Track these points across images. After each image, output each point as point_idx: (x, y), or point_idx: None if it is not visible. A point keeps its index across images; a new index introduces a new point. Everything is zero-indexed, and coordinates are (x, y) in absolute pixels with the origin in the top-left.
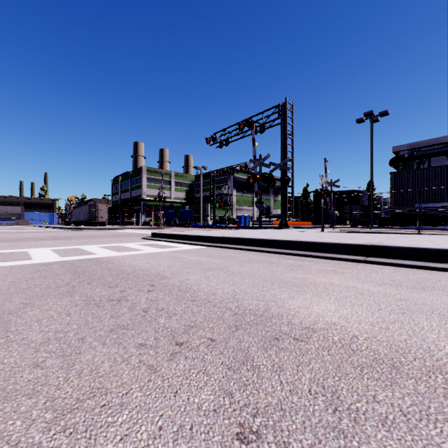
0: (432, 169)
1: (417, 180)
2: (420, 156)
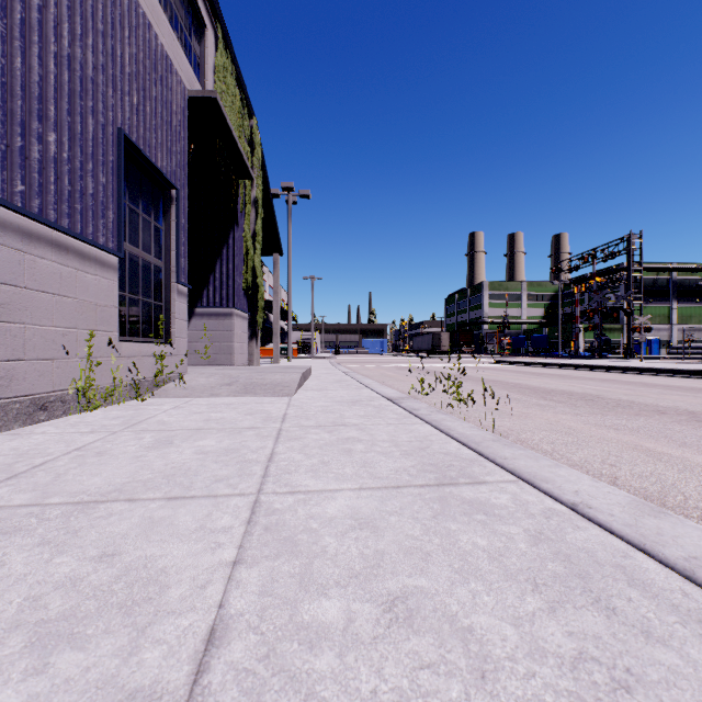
0: None
1: None
2: None
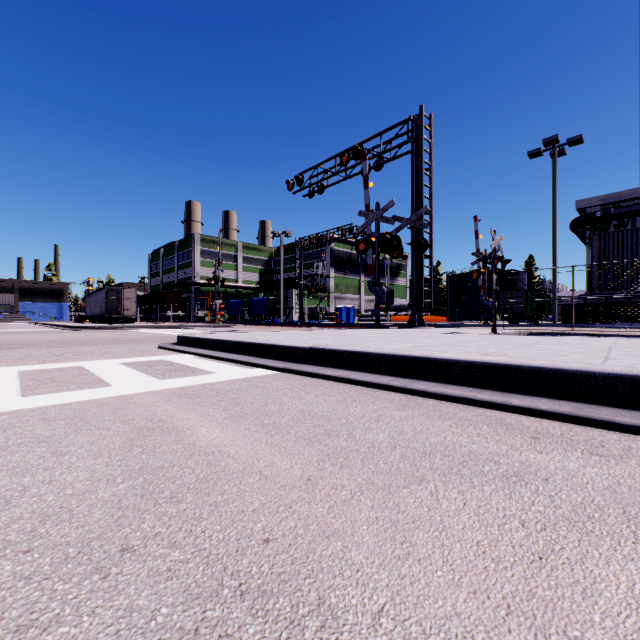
0: None
1: None
2: (620, 214)
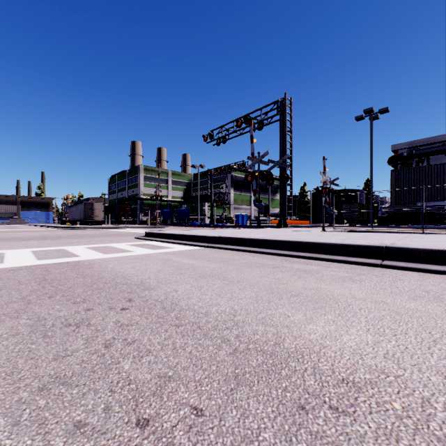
0: (434, 166)
1: (419, 178)
2: (419, 154)
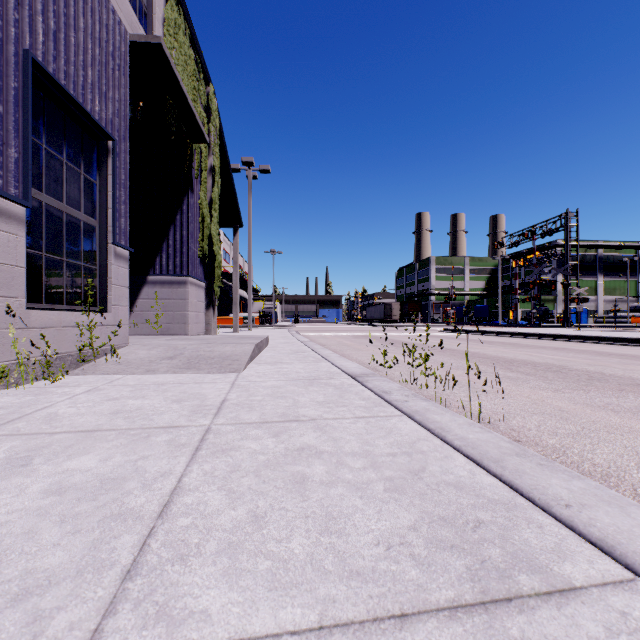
0: None
1: None
2: None
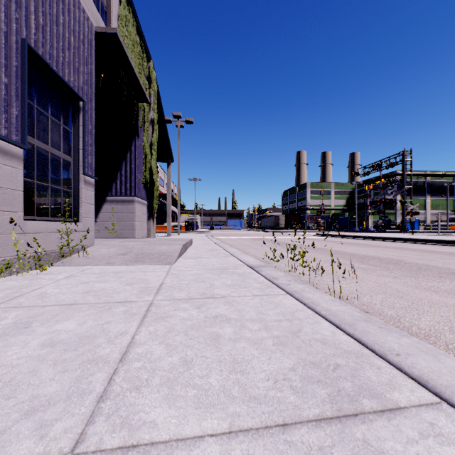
0: None
1: None
2: None
